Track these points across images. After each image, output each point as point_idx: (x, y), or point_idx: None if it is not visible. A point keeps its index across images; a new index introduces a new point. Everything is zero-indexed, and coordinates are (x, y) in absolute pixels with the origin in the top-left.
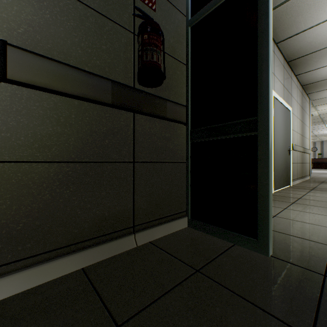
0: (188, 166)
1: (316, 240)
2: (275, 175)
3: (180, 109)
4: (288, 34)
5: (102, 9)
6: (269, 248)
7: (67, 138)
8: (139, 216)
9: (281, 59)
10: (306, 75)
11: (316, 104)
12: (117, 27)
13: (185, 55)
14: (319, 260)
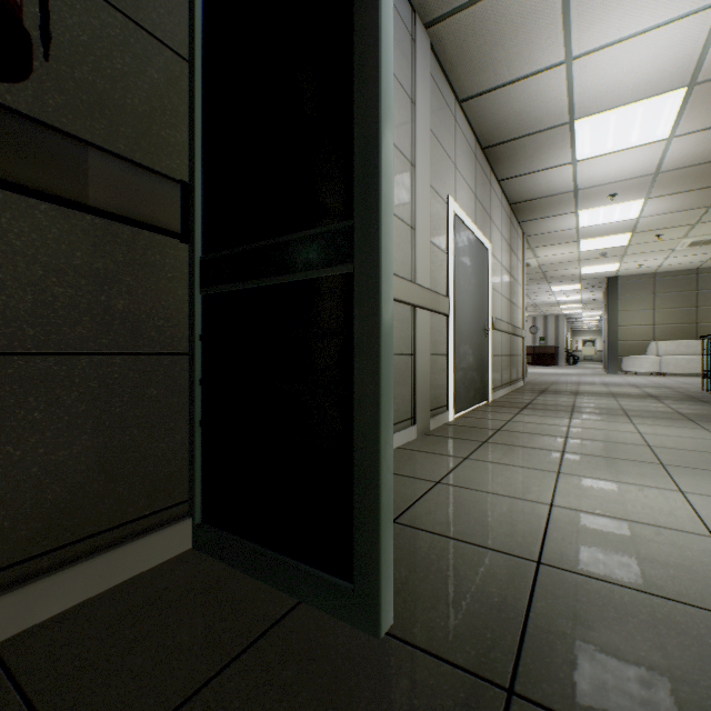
0: (193, 365)
1: (510, 548)
2: (458, 381)
3: (154, 187)
4: (481, 85)
5: None
6: (382, 613)
7: None
8: None
9: (471, 139)
10: (517, 184)
11: (535, 244)
12: None
13: (187, 31)
14: (505, 625)
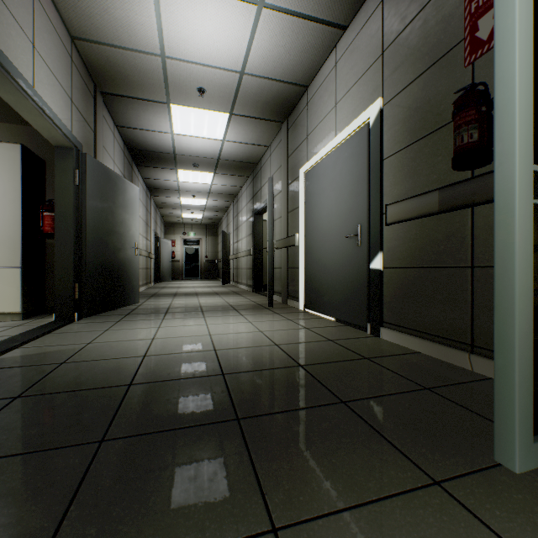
0: None
1: None
2: None
3: None
4: None
5: (437, 124)
6: (494, 442)
7: (414, 250)
8: (479, 336)
9: None
10: None
11: None
12: (452, 125)
13: None
14: (511, 531)
